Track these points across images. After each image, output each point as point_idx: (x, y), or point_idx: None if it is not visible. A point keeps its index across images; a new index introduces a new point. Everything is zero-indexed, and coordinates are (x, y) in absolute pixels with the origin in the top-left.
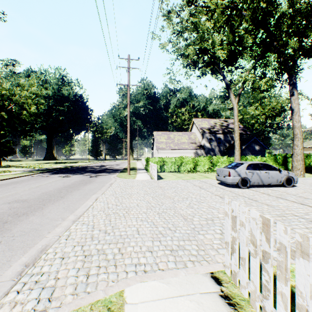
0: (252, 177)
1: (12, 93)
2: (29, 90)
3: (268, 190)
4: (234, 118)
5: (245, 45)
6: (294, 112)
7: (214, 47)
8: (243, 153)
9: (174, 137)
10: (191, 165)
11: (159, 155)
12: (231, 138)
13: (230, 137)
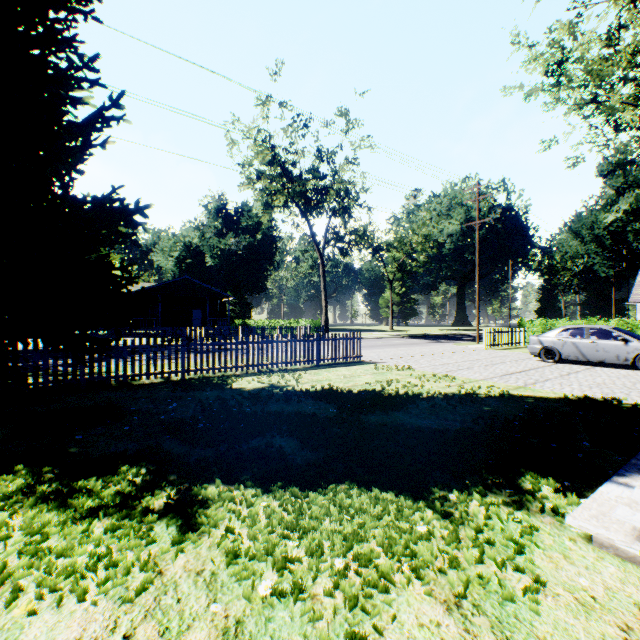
0: (562, 347)
1: (403, 242)
2: (418, 234)
3: (577, 367)
4: None
5: None
6: None
7: None
8: None
9: None
10: None
11: (637, 317)
12: None
13: None
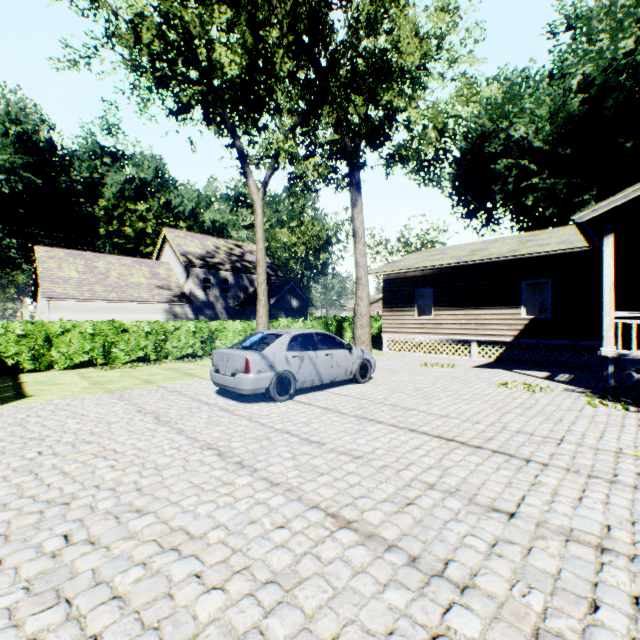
0: (301, 368)
1: None
2: None
3: (333, 397)
4: (256, 232)
5: (280, 73)
6: (358, 238)
7: (211, 44)
8: (272, 314)
9: (109, 269)
10: (150, 341)
11: (53, 317)
12: (250, 281)
13: (249, 279)
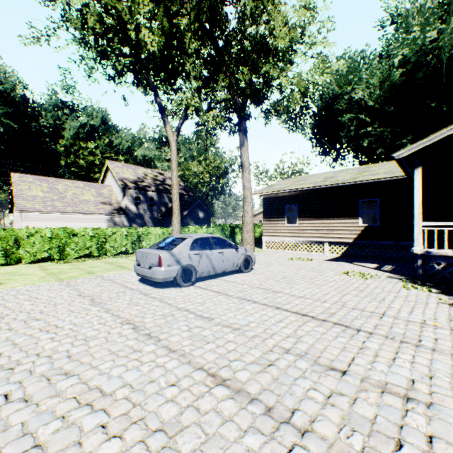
0: (200, 262)
1: None
2: None
3: (224, 283)
4: (172, 163)
5: (189, 50)
6: (245, 168)
7: (138, 28)
8: (185, 222)
9: (66, 190)
10: (94, 243)
11: (24, 225)
12: (169, 199)
13: (168, 198)
